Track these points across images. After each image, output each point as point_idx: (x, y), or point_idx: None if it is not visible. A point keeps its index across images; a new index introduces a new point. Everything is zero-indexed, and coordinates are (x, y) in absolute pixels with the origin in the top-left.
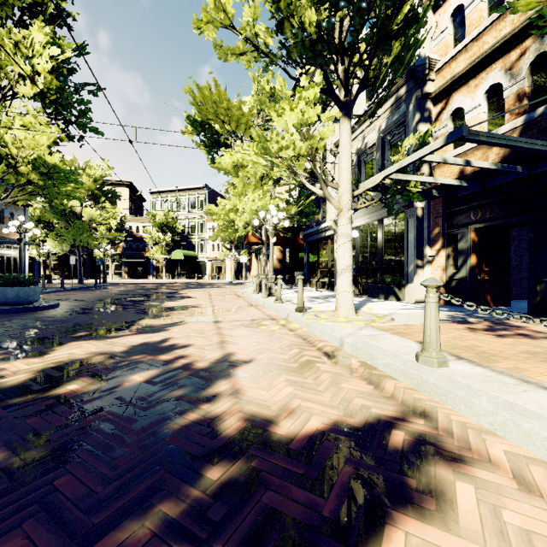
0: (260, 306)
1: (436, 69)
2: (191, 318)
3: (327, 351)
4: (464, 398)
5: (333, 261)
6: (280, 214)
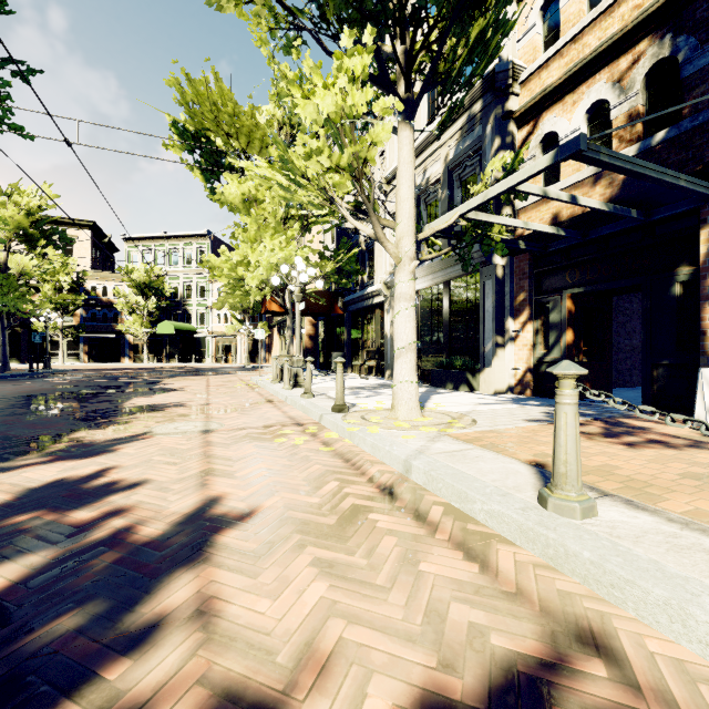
0: (280, 402)
1: (521, 80)
2: (164, 426)
3: (385, 484)
4: (668, 602)
5: (383, 337)
6: (311, 269)
